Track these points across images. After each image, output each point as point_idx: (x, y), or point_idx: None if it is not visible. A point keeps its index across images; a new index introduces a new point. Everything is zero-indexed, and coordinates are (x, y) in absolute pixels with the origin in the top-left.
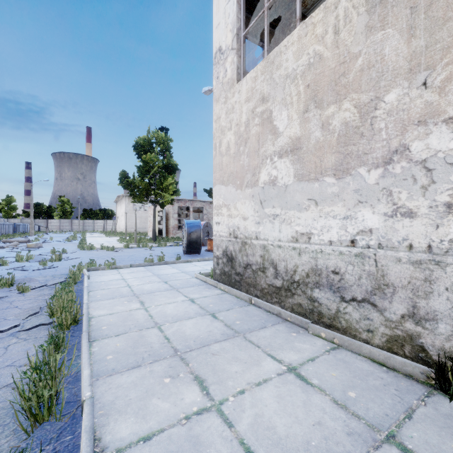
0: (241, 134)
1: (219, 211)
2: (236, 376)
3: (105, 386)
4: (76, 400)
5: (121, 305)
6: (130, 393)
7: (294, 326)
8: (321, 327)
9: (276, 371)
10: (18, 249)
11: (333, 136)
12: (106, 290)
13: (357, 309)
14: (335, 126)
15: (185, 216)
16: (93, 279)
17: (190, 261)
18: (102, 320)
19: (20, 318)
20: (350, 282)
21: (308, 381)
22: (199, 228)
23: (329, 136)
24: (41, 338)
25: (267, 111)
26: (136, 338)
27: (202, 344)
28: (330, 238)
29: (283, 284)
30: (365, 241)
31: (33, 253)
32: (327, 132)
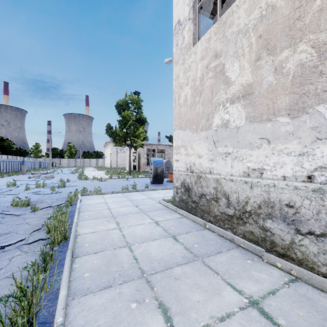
0: (196, 87)
1: (178, 151)
2: (198, 306)
3: (79, 307)
4: (51, 322)
5: (101, 225)
6: (99, 317)
7: (248, 253)
8: (276, 257)
9: (238, 304)
10: (39, 179)
11: (287, 79)
12: (92, 211)
13: (314, 243)
14: (290, 68)
15: (152, 156)
16: (84, 202)
17: (155, 189)
18: (86, 238)
19: (27, 233)
20: (306, 216)
21: (274, 321)
22: (162, 164)
23: (282, 79)
24: (37, 252)
25: (219, 65)
26: (110, 257)
27: (165, 266)
28: (284, 173)
29: (235, 213)
30: (325, 177)
31: (48, 182)
32: (280, 76)
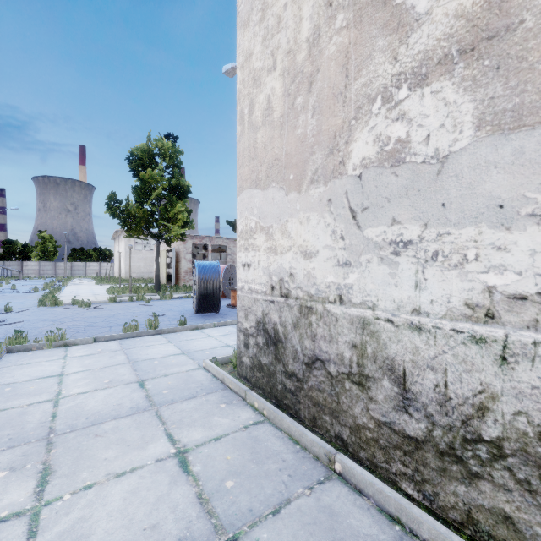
0: (297, 68)
1: (248, 242)
2: None
3: None
4: None
5: None
6: None
7: None
8: None
9: None
10: None
11: None
12: None
13: None
14: None
15: (203, 258)
16: None
17: (200, 327)
18: None
19: None
20: None
21: None
22: (217, 273)
23: None
24: None
25: None
26: None
27: None
28: None
29: (431, 435)
30: None
31: None
32: None
